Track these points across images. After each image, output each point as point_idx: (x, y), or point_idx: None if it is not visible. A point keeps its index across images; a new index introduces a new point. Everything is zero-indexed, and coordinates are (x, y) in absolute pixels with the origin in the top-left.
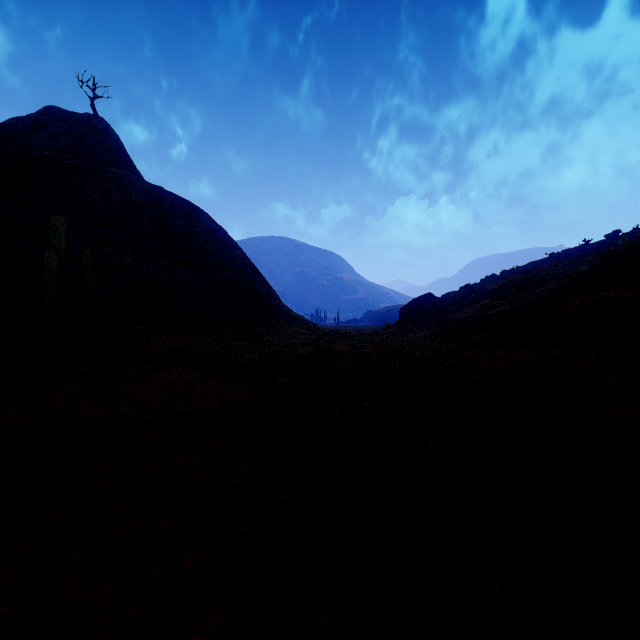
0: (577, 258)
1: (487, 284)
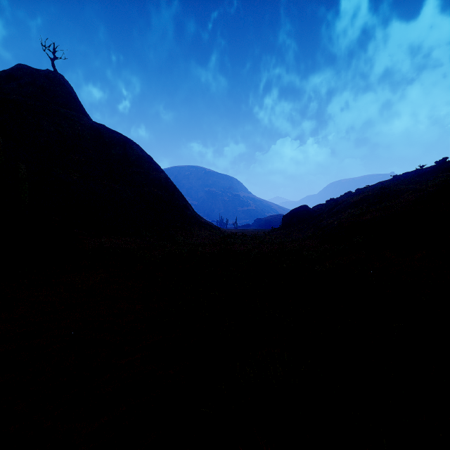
0: (416, 178)
1: (347, 198)
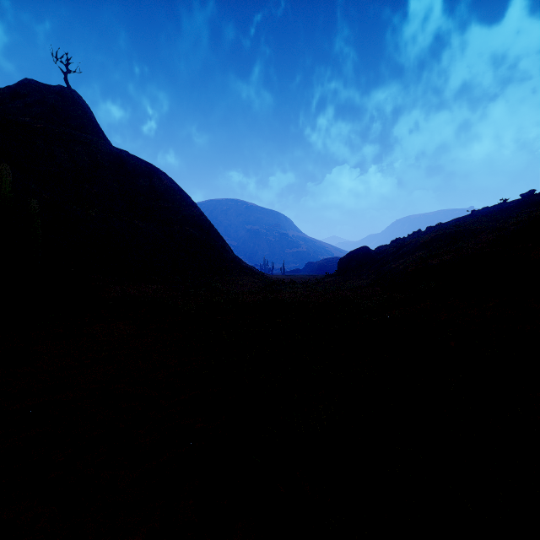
0: (497, 215)
1: (416, 238)
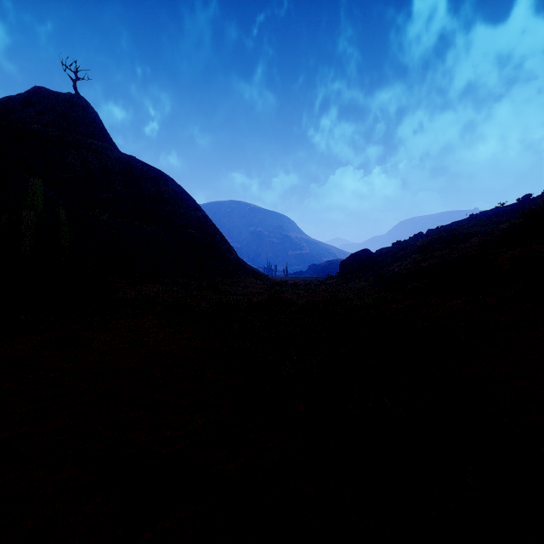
0: (494, 218)
1: (416, 241)
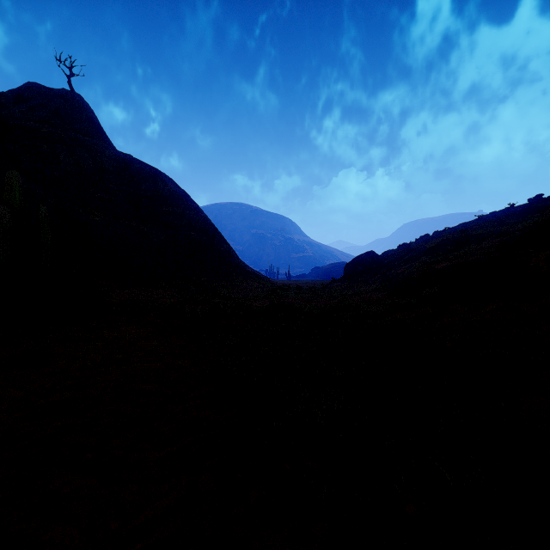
0: (504, 219)
1: (423, 243)
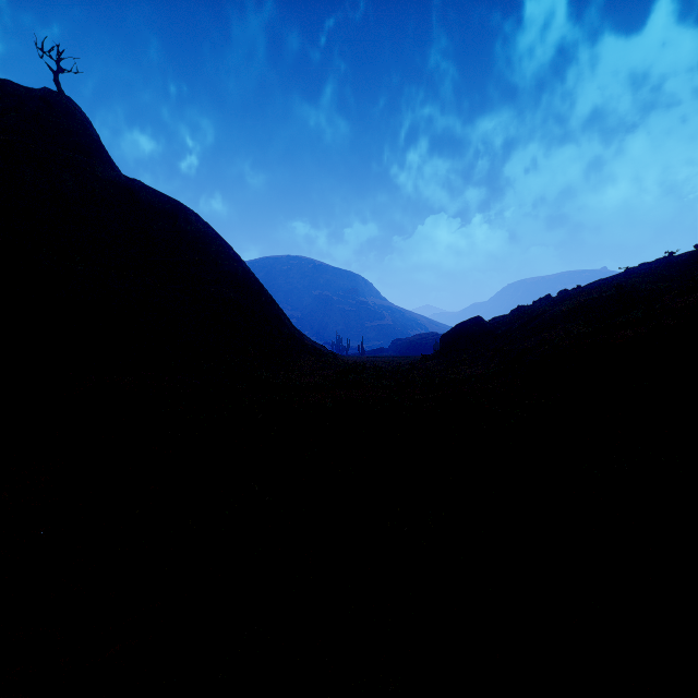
0: (665, 272)
1: (547, 306)
